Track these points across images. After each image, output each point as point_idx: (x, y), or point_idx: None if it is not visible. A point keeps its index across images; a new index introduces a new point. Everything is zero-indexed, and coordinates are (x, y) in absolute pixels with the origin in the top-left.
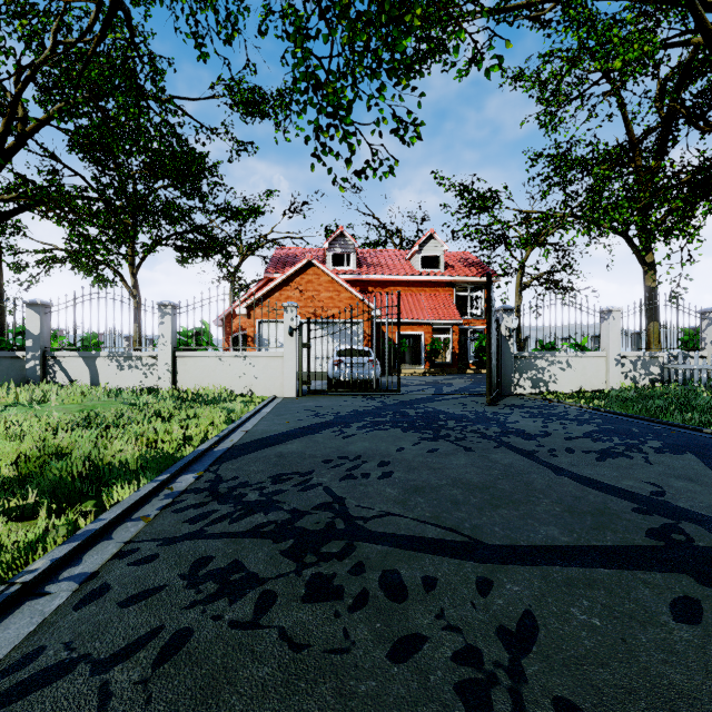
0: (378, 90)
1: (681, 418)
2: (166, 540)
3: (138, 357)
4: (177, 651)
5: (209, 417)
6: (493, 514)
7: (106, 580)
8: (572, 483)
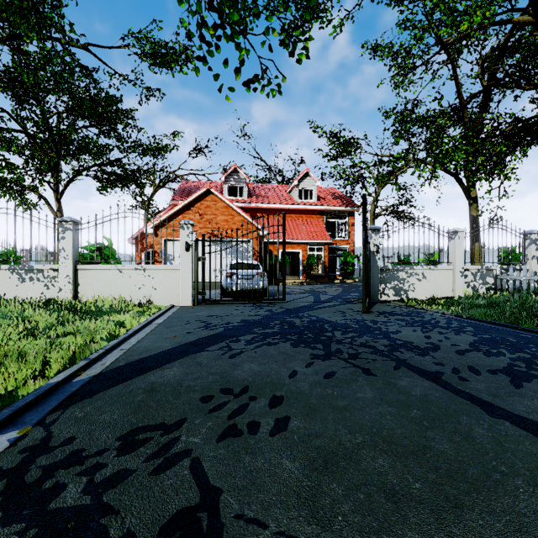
0: None
1: None
2: None
3: (39, 270)
4: None
5: (90, 333)
6: (464, 531)
7: None
8: (522, 433)
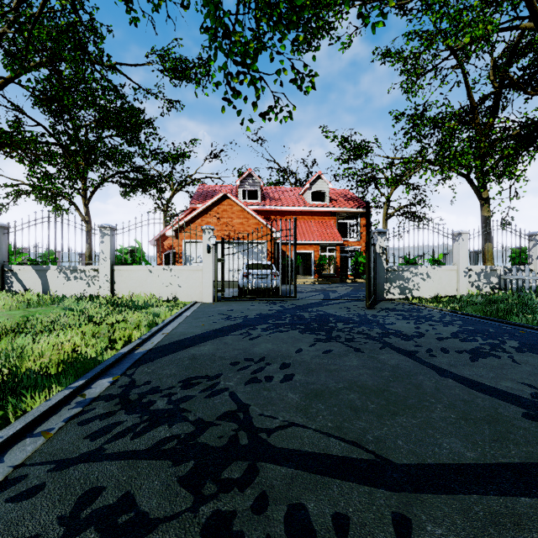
0: (280, 40)
1: (525, 320)
2: (59, 462)
3: (82, 270)
4: None
5: (136, 321)
6: (393, 423)
7: None
8: (457, 385)
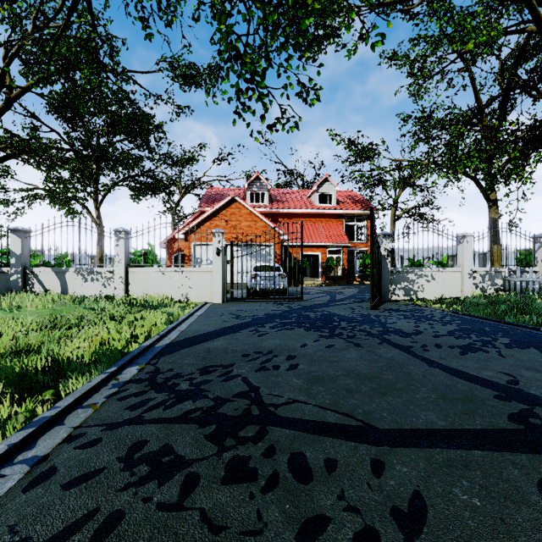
0: (286, 60)
1: (522, 320)
2: (109, 425)
3: (98, 272)
4: (108, 534)
5: (153, 319)
6: (381, 401)
7: (54, 463)
8: (443, 373)
